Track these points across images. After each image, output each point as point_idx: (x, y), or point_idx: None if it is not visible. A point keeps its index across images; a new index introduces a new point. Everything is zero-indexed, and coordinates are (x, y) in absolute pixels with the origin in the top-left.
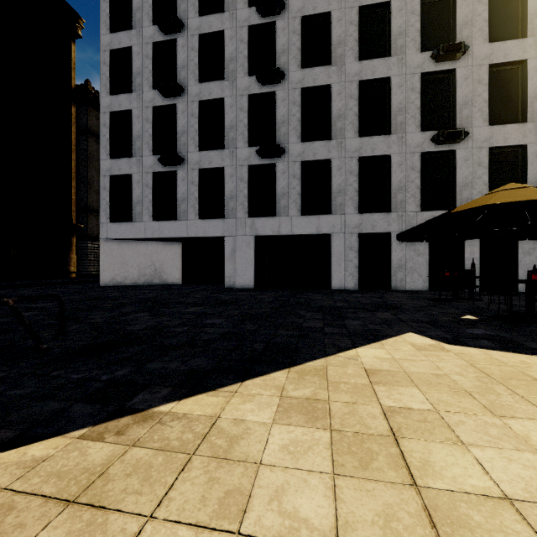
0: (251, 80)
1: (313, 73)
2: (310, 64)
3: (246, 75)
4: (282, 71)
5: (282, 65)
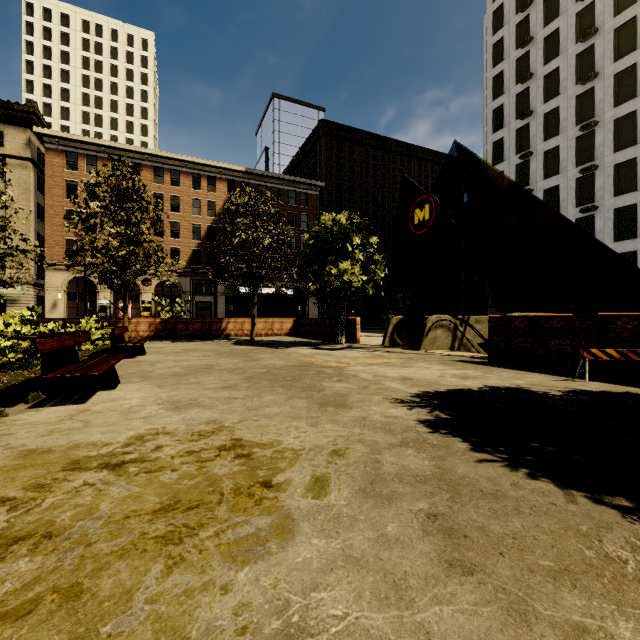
0: (577, 210)
1: (622, 198)
2: (621, 191)
3: (573, 208)
4: (595, 206)
5: (599, 198)
